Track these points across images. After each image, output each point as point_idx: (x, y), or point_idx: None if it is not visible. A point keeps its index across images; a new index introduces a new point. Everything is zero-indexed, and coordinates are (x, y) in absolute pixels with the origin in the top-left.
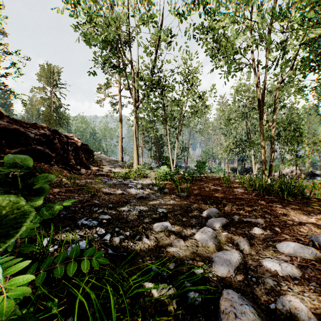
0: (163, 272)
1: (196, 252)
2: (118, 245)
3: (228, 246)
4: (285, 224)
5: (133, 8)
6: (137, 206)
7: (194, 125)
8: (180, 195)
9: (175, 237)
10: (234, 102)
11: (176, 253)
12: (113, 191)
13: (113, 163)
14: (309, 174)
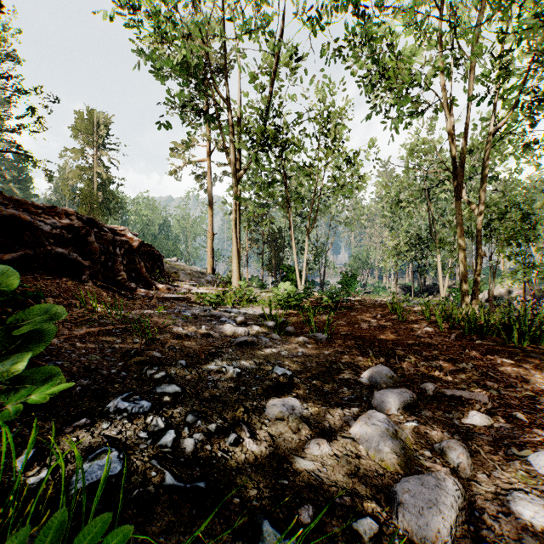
0: (289, 538)
1: (358, 473)
2: (189, 459)
3: (424, 455)
4: (532, 405)
5: (232, 8)
6: (234, 361)
7: (337, 211)
8: (315, 337)
9: (311, 435)
10: (408, 170)
11: (315, 476)
12: (191, 331)
13: (197, 277)
14: (541, 297)
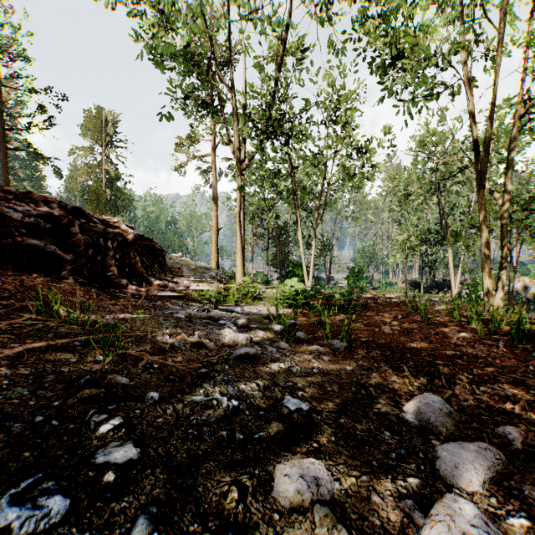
0: None
1: None
2: None
3: None
4: None
5: None
6: (231, 386)
7: (343, 205)
8: (332, 346)
9: None
10: (418, 162)
11: None
12: (179, 340)
13: (201, 273)
14: None
